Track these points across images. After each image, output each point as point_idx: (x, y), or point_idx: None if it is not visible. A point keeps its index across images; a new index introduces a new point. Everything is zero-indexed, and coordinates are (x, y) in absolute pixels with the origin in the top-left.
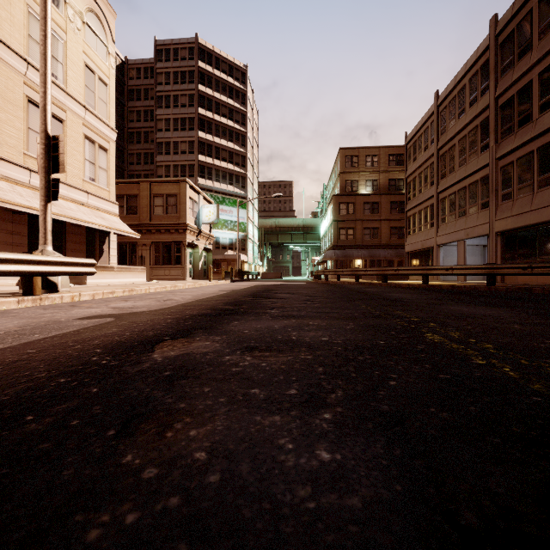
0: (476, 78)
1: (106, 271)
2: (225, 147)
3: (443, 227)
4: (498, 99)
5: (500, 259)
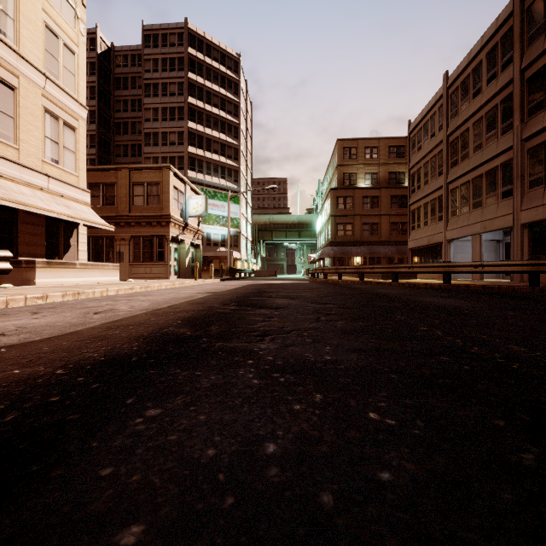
0: (495, 51)
1: (64, 269)
2: (217, 139)
3: (453, 220)
4: (524, 71)
5: (527, 254)
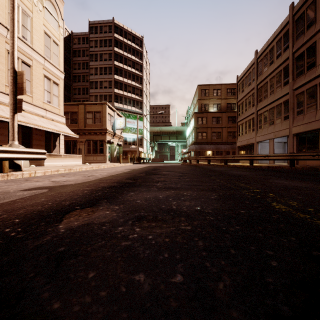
0: (280, 41)
1: (56, 158)
2: (130, 84)
3: (260, 131)
4: (294, 53)
5: (296, 150)
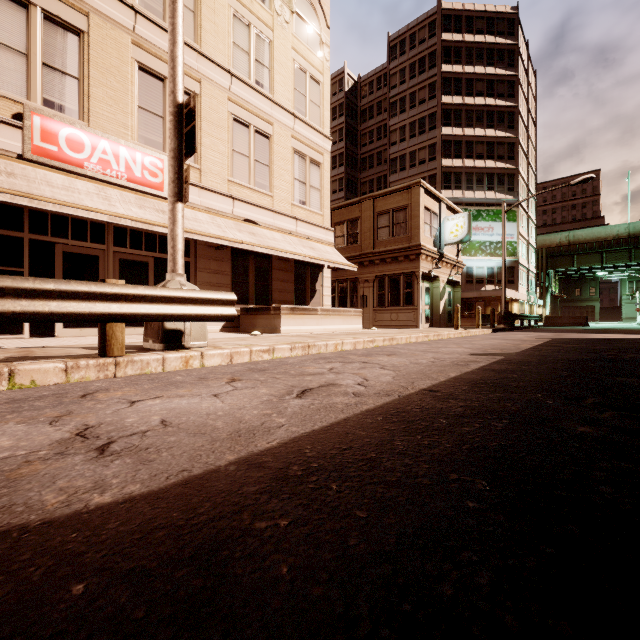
0: None
1: (306, 315)
2: (481, 138)
3: None
4: None
5: None
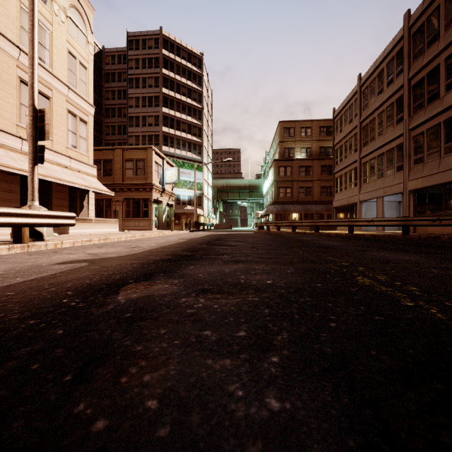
0: (392, 63)
1: (85, 223)
2: (185, 120)
3: (364, 186)
4: (410, 80)
5: (413, 212)
